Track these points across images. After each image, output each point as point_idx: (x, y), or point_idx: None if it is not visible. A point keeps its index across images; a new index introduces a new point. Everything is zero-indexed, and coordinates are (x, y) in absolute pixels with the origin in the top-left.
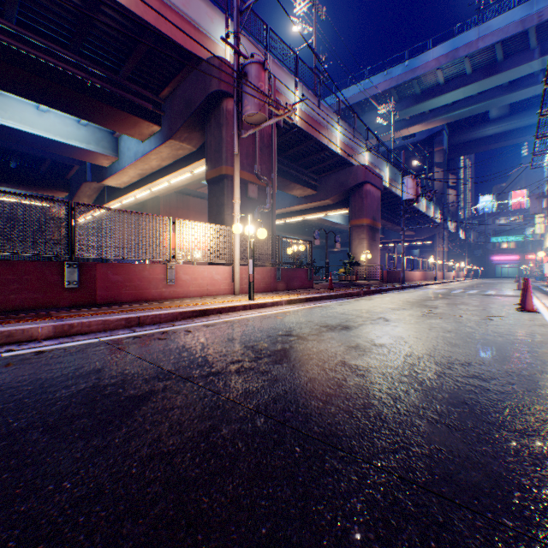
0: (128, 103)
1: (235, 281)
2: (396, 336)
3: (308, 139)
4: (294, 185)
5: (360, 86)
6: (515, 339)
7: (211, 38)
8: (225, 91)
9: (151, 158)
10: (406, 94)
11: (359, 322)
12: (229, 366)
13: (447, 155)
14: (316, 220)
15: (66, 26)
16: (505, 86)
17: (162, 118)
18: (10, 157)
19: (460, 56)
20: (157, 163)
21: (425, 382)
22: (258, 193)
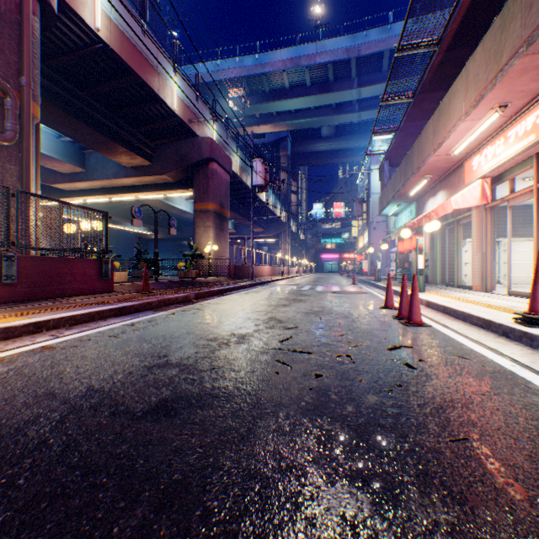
0: None
1: None
2: None
3: (128, 75)
4: (116, 145)
5: (212, 66)
6: None
7: None
8: None
9: None
10: (257, 89)
11: None
12: None
13: (291, 162)
14: (160, 205)
15: None
16: (334, 108)
17: None
18: None
19: (302, 65)
20: None
21: None
22: None
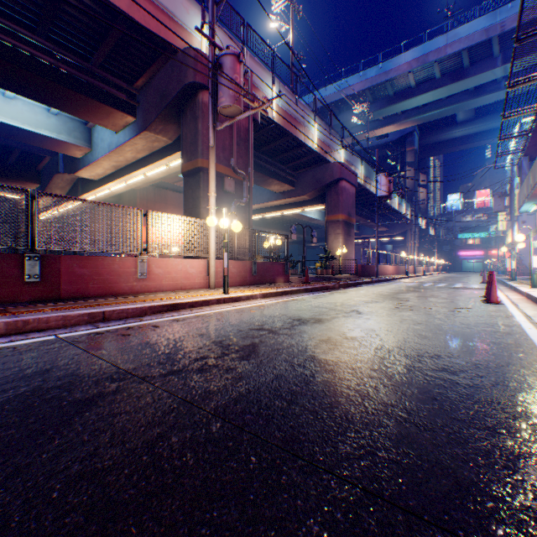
0: (100, 92)
1: (210, 274)
2: (368, 328)
3: (285, 136)
4: (272, 180)
5: (336, 86)
6: (481, 330)
7: (186, 29)
8: (201, 83)
9: (125, 150)
10: (380, 95)
11: (332, 315)
12: (192, 363)
13: (418, 155)
14: (294, 215)
15: (32, 8)
16: (471, 91)
17: (136, 109)
18: None
19: (430, 61)
20: (132, 155)
21: (395, 376)
22: (234, 186)
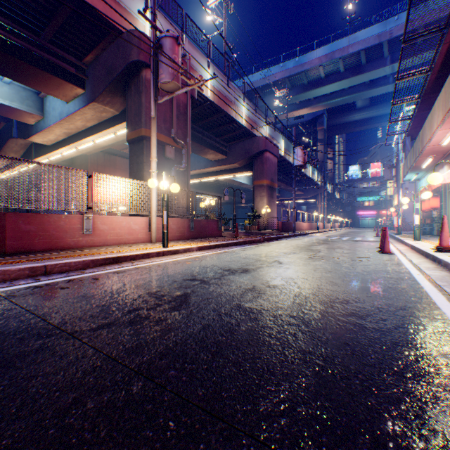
0: (50, 64)
1: (152, 230)
2: (288, 277)
3: (219, 112)
4: (208, 150)
5: (261, 74)
6: (380, 277)
7: (131, 13)
8: (144, 61)
9: (75, 119)
10: (297, 83)
11: (257, 265)
12: (124, 315)
13: (326, 133)
14: (227, 180)
15: None
16: (367, 84)
17: (85, 82)
18: None
19: (336, 58)
20: (82, 124)
21: (312, 323)
22: (175, 154)
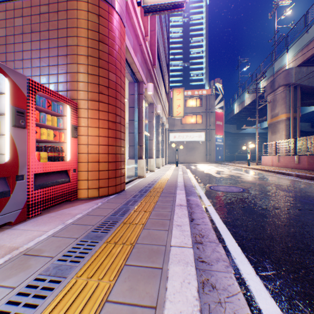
0: None
1: None
2: None
3: None
4: None
5: None
6: None
7: None
8: None
9: None
10: None
11: None
12: None
13: None
14: None
15: None
16: None
17: None
18: None
19: None
20: None
21: None
22: None
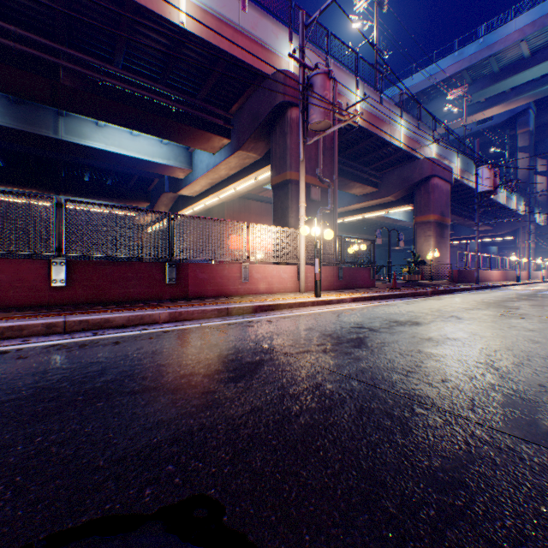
0: (203, 122)
1: (300, 279)
2: (470, 332)
3: (369, 137)
4: (354, 184)
5: (425, 73)
6: None
7: (275, 53)
8: (289, 101)
9: (220, 169)
10: (480, 74)
11: (429, 319)
12: (315, 347)
13: (534, 136)
14: (375, 218)
15: (157, 64)
16: None
17: (231, 132)
18: (107, 175)
19: None
20: (225, 173)
21: (501, 368)
22: (319, 195)
